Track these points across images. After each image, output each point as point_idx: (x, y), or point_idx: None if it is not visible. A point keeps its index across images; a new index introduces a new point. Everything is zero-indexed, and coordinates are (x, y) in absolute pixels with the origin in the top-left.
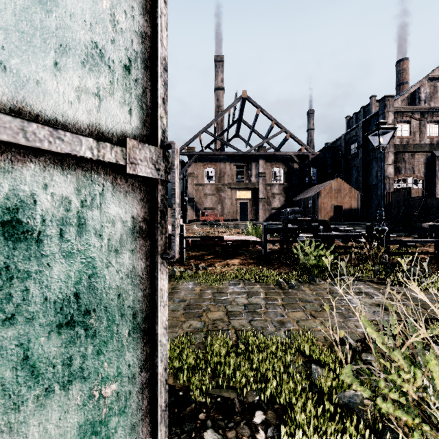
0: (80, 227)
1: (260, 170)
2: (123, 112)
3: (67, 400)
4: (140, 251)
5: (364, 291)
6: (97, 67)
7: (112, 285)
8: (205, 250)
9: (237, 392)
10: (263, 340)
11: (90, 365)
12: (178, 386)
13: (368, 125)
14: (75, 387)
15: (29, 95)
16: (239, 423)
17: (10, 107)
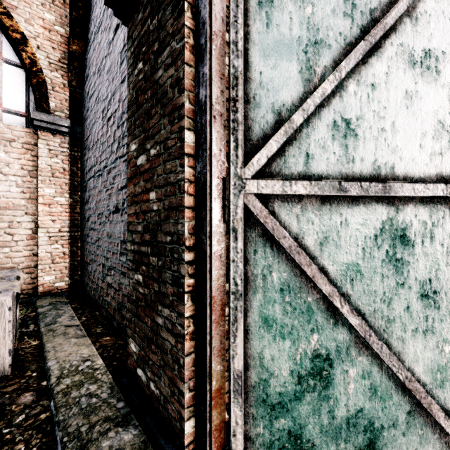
0: (431, 239)
1: None
2: None
3: (425, 340)
4: None
5: None
6: (440, 136)
7: (448, 278)
8: None
9: None
10: None
11: (436, 326)
12: None
13: None
14: (429, 335)
15: (409, 168)
16: None
17: (402, 177)
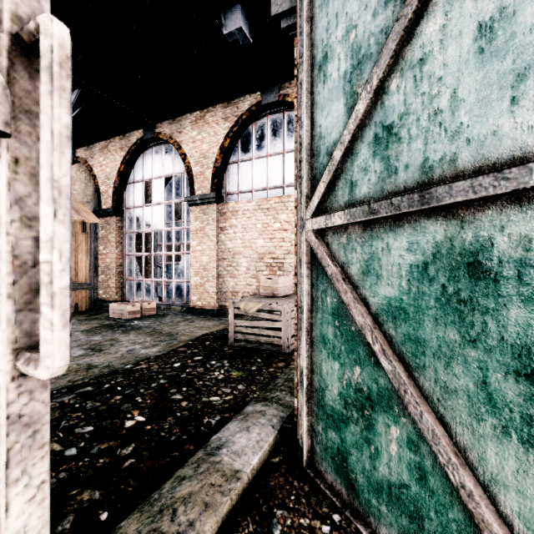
0: None
1: None
2: None
3: (526, 460)
4: None
5: None
6: None
7: None
8: None
9: None
10: None
11: None
12: None
13: None
14: None
15: (487, 149)
16: None
17: (473, 170)
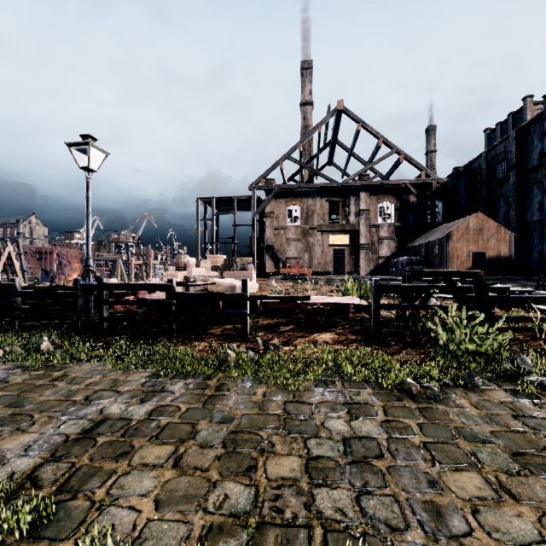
0: None
1: (361, 206)
2: None
3: None
4: None
5: None
6: None
7: None
8: (282, 316)
9: None
10: None
11: None
12: None
13: (526, 134)
14: None
15: None
16: None
17: None
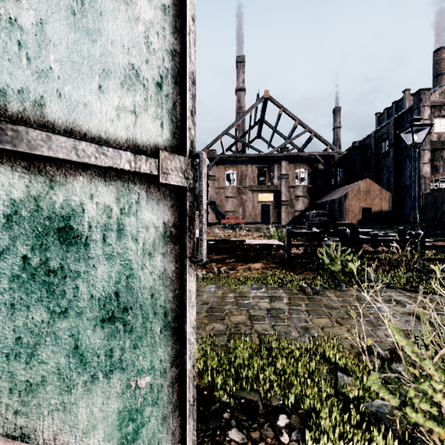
0: (119, 232)
1: (282, 172)
2: (155, 125)
3: (109, 387)
4: (171, 254)
5: (395, 299)
6: (133, 87)
7: (146, 286)
8: (226, 253)
9: (261, 395)
10: (286, 345)
11: (127, 357)
12: (203, 386)
13: (401, 121)
14: (116, 376)
15: (79, 116)
16: (263, 425)
17: (64, 128)
